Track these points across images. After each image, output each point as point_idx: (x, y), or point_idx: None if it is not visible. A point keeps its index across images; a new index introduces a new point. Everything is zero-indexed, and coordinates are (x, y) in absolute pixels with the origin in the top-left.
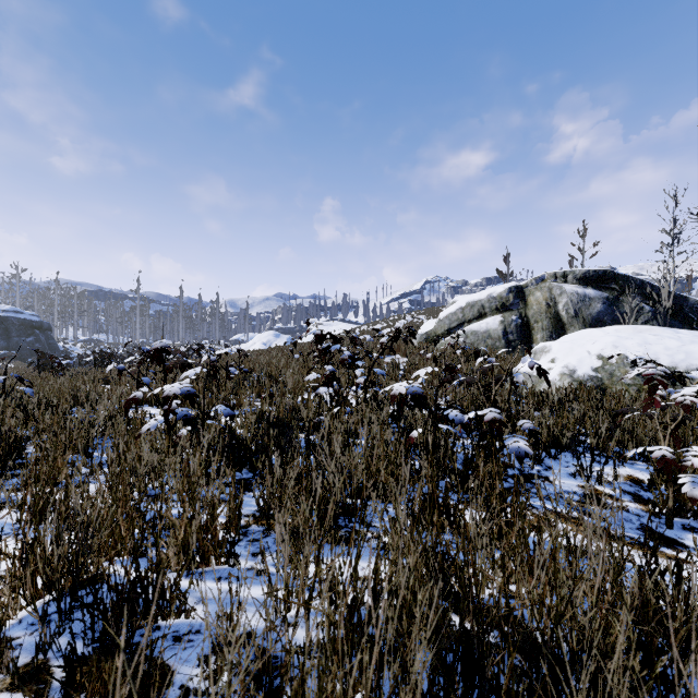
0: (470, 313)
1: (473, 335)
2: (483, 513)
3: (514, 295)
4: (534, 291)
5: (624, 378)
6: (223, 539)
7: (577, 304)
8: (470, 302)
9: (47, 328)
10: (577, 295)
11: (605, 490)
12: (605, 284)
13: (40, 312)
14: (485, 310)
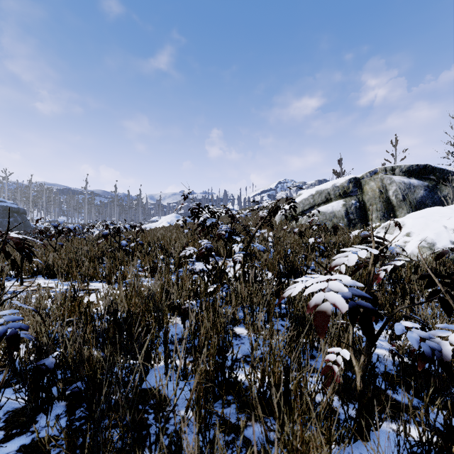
0: (319, 199)
1: (322, 215)
2: None
3: (353, 184)
4: (369, 181)
5: None
6: None
7: (404, 191)
8: (319, 190)
9: (23, 212)
10: (404, 183)
11: None
12: (425, 175)
13: (22, 202)
14: (331, 196)
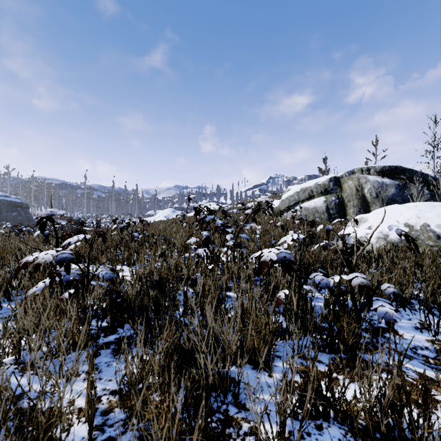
0: (303, 195)
1: (305, 210)
2: (358, 383)
3: (333, 183)
4: (347, 180)
5: (427, 241)
6: None
7: (377, 189)
8: (303, 188)
9: (26, 207)
10: (377, 182)
11: None
12: (397, 175)
13: (23, 197)
14: (313, 193)
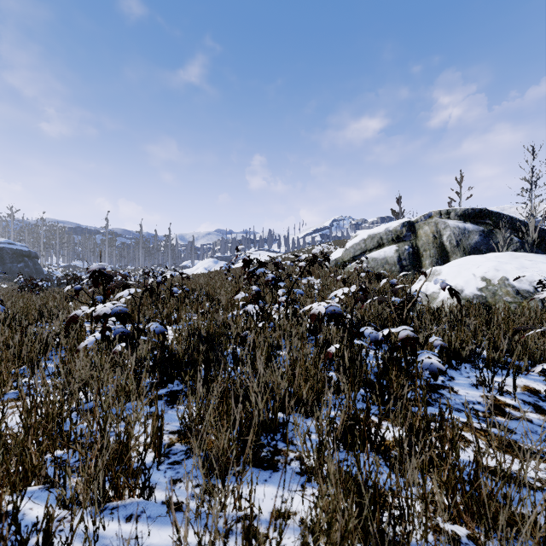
0: (371, 243)
1: (374, 261)
2: (400, 427)
3: (406, 228)
4: (423, 226)
5: (505, 297)
6: (137, 469)
7: (458, 236)
8: (371, 235)
9: (34, 256)
10: (458, 228)
11: (507, 400)
12: (481, 219)
13: (30, 244)
14: (383, 241)
